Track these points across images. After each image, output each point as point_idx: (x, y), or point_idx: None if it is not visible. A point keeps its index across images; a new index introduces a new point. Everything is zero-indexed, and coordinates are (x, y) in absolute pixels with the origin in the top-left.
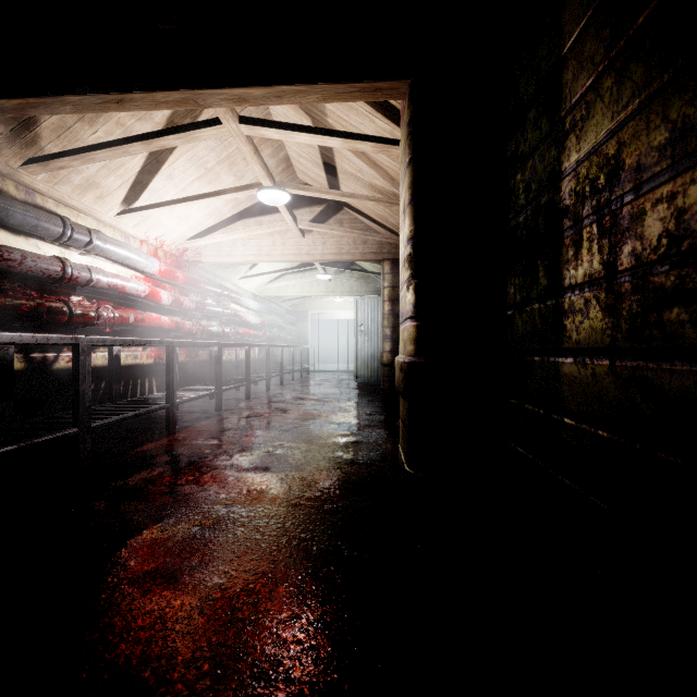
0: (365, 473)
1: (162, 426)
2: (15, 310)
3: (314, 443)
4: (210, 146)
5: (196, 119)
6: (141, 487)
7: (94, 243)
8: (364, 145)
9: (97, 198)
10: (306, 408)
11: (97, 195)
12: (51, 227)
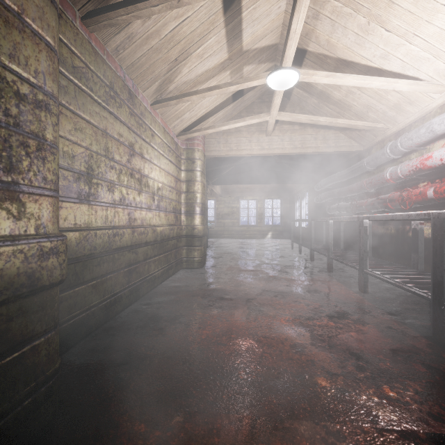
0: (213, 269)
1: (391, 297)
2: (370, 205)
3: (237, 280)
4: (343, 31)
5: (326, 55)
6: (287, 267)
7: (399, 146)
8: (212, 131)
9: (413, 104)
10: (286, 348)
11: (409, 104)
12: (381, 155)
